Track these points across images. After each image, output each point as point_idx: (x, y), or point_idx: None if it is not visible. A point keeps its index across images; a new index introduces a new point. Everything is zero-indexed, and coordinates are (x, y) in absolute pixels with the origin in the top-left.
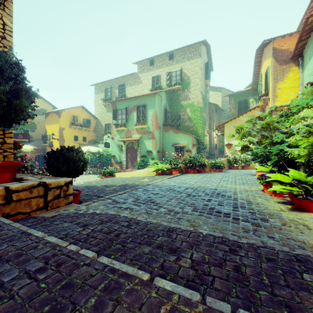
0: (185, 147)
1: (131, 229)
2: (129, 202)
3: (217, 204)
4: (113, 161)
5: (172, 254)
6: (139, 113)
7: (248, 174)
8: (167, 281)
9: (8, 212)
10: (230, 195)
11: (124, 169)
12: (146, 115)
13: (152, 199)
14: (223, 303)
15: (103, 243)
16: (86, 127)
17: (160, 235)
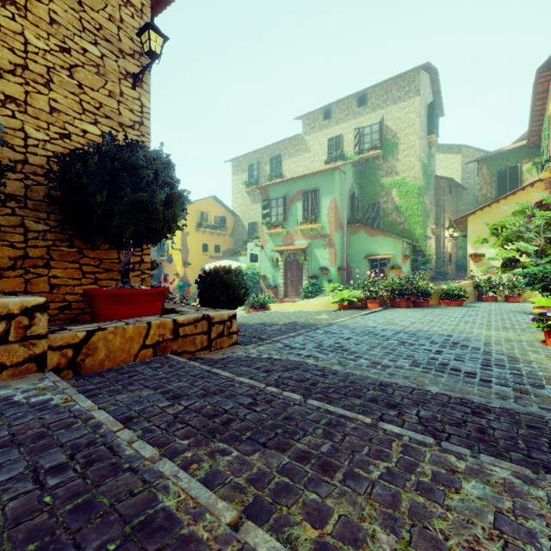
0: (388, 260)
1: (329, 379)
2: (309, 348)
3: (453, 358)
4: (263, 285)
5: (392, 409)
6: (306, 203)
7: (517, 311)
8: (393, 426)
9: (175, 349)
10: (476, 347)
11: (282, 298)
12: (319, 207)
13: (343, 346)
14: (461, 448)
15: (300, 391)
16: (219, 230)
17: (370, 389)
